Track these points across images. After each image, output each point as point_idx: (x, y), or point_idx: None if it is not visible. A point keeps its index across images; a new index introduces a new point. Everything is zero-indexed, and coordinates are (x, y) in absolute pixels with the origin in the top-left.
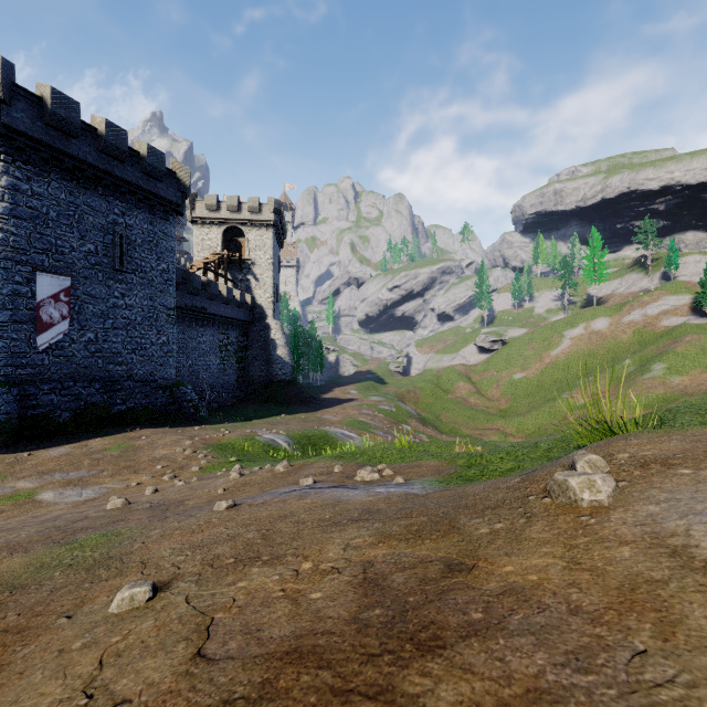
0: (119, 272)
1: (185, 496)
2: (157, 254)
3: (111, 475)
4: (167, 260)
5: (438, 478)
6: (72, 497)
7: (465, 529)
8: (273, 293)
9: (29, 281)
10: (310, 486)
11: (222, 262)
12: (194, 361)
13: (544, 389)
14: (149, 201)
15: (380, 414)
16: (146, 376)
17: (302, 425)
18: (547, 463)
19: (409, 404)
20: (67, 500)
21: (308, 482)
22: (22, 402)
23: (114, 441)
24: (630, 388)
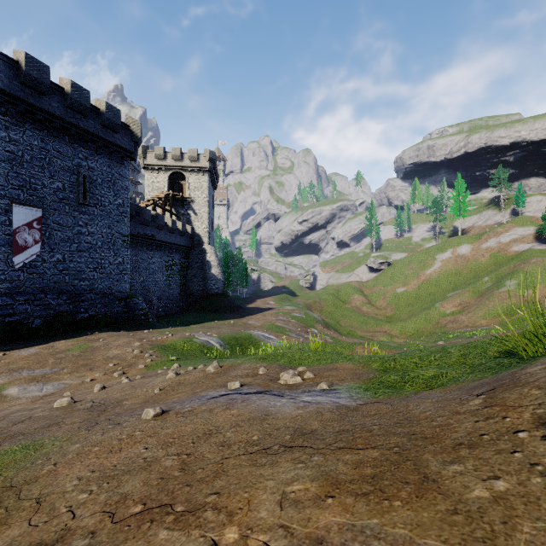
0: (83, 205)
1: (124, 395)
2: (114, 191)
3: (69, 372)
4: (122, 196)
5: (359, 384)
6: (33, 392)
7: (447, 485)
8: (208, 224)
9: (7, 211)
10: (237, 390)
11: (168, 200)
12: (145, 278)
13: (420, 300)
14: (108, 148)
15: (293, 320)
16: (105, 289)
17: (231, 329)
18: (483, 374)
19: (315, 312)
20: (29, 395)
21: (235, 385)
22: (1, 311)
23: (76, 342)
24: (488, 299)
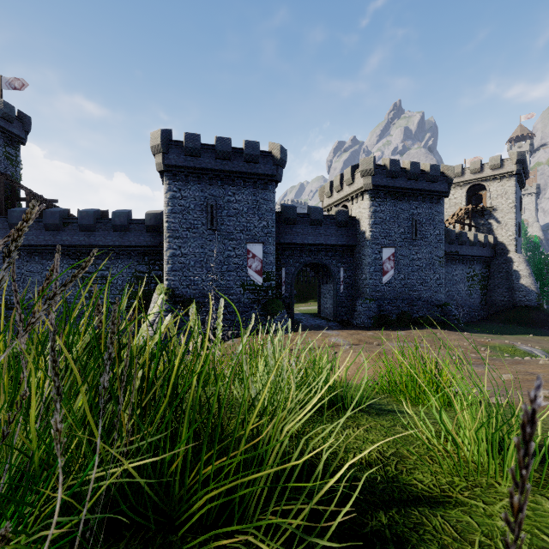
0: (414, 240)
1: None
2: (433, 226)
3: (437, 348)
4: (438, 228)
5: None
6: None
7: None
8: (515, 231)
9: (379, 252)
10: None
11: (465, 213)
12: (449, 288)
13: None
14: (429, 196)
15: None
16: (427, 298)
17: None
18: None
19: None
20: None
21: None
22: (378, 308)
23: (423, 333)
24: None
